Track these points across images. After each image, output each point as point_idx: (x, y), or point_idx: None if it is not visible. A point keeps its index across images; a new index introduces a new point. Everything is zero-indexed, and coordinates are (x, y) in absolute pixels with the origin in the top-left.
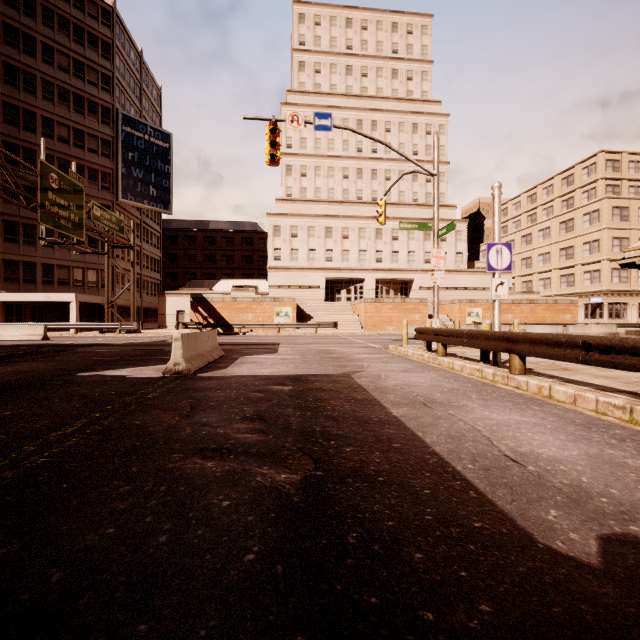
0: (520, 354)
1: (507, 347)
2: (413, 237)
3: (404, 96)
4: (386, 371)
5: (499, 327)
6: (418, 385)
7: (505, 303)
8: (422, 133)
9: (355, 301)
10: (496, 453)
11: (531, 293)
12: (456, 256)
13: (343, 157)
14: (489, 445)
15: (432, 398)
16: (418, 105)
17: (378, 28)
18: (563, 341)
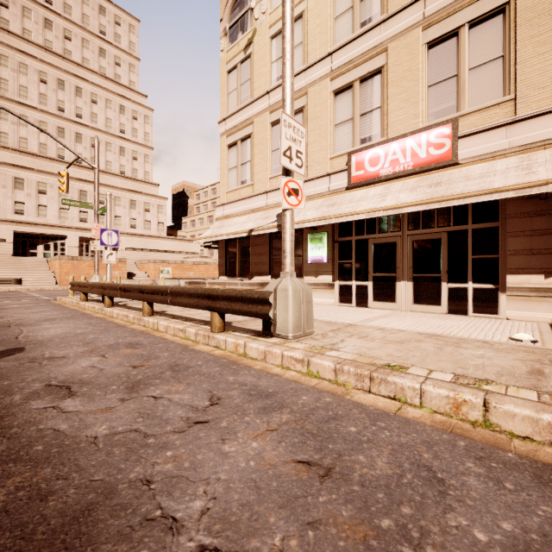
0: (107, 295)
1: (102, 292)
2: (120, 204)
3: (112, 77)
4: (17, 314)
5: (110, 280)
6: (28, 319)
7: (189, 264)
8: (129, 116)
9: (51, 257)
10: (13, 337)
11: (207, 257)
12: (158, 225)
13: (40, 110)
14: (15, 336)
15: (23, 323)
16: (126, 91)
17: (84, 1)
18: (115, 287)
